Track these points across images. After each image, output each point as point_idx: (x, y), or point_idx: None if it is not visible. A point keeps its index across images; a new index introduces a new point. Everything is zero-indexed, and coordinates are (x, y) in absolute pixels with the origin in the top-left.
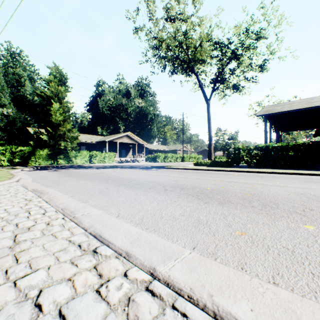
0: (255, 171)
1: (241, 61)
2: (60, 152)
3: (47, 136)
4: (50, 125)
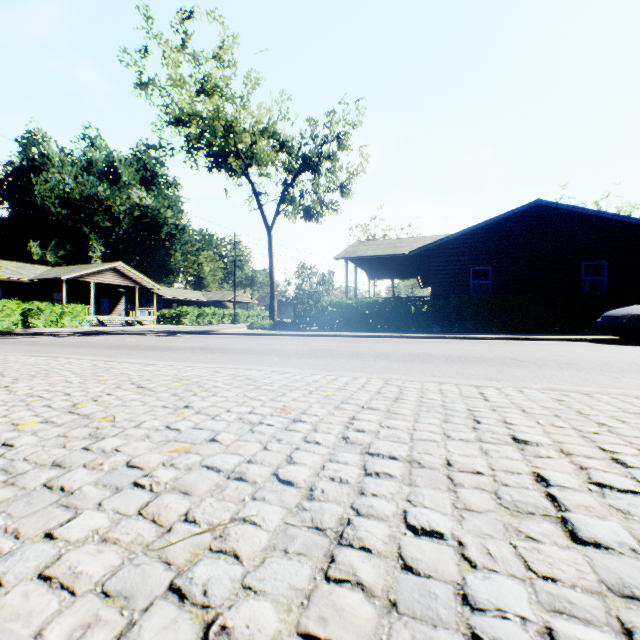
0: (318, 335)
1: (318, 176)
2: None
3: None
4: None
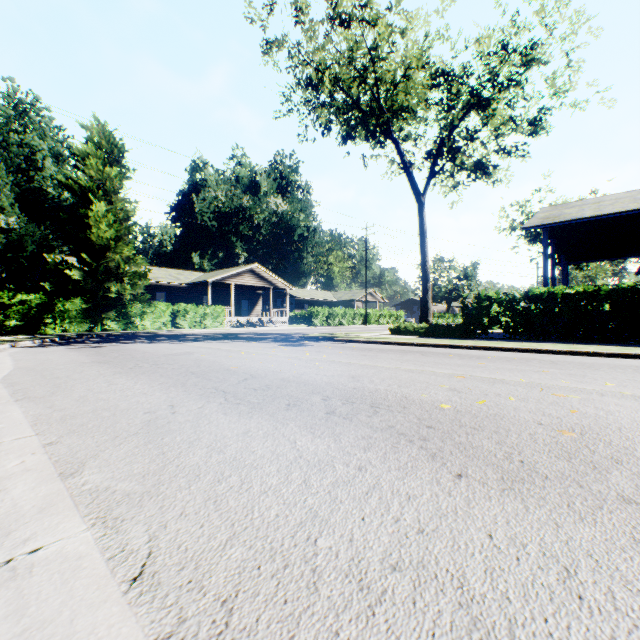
0: (532, 349)
1: (492, 112)
2: (108, 305)
3: (80, 271)
4: (87, 249)
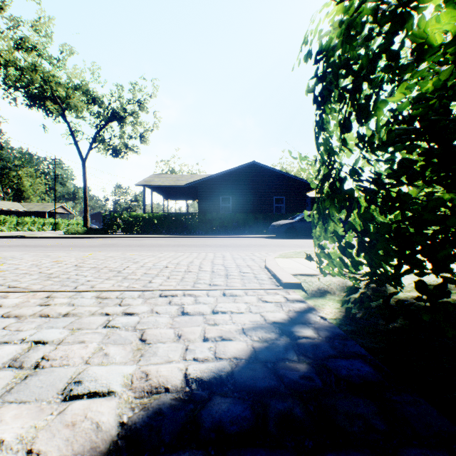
0: (118, 237)
1: (123, 126)
2: None
3: None
4: None
